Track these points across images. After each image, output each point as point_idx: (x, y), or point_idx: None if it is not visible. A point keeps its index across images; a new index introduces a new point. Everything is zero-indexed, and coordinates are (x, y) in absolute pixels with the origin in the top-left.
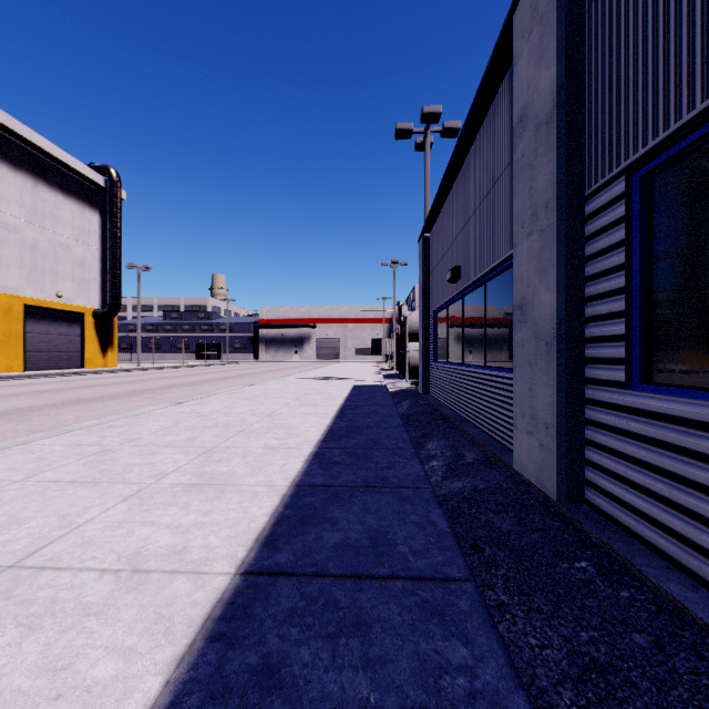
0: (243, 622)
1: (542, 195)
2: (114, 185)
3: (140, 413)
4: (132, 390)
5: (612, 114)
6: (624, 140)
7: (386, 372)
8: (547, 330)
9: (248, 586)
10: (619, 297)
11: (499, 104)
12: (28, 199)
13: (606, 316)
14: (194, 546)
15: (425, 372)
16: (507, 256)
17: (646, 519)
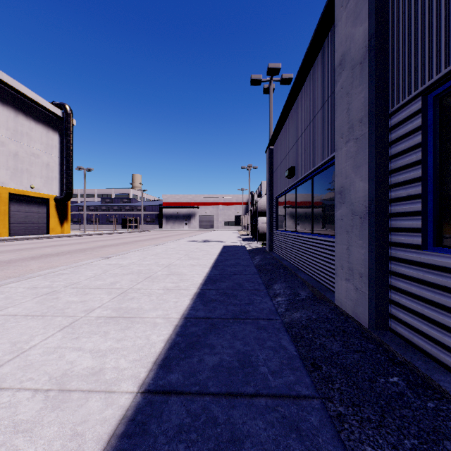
0: (140, 438)
1: (357, 114)
2: (68, 116)
3: (81, 265)
4: (78, 249)
5: (410, 53)
6: (421, 70)
7: (244, 237)
8: (361, 208)
9: (146, 404)
10: (417, 184)
11: (322, 56)
12: (11, 125)
13: (406, 198)
14: (108, 368)
15: (270, 237)
16: (329, 158)
17: (439, 345)
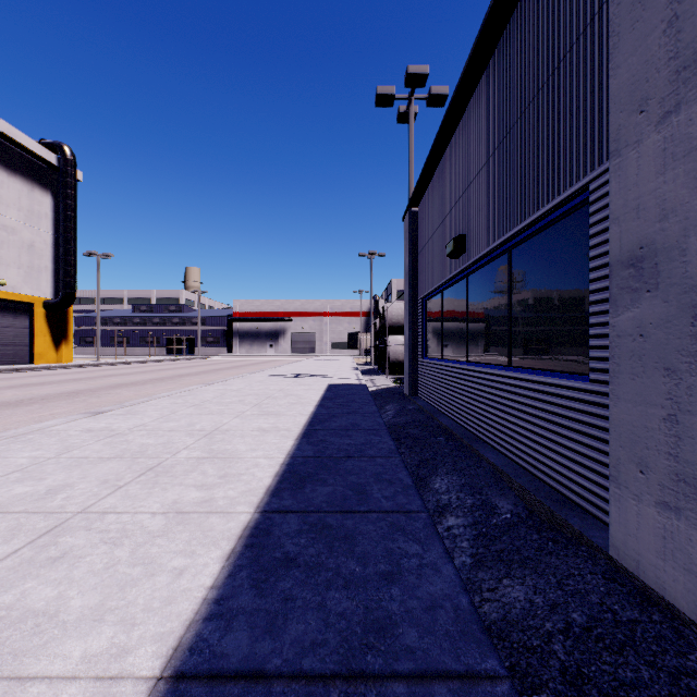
0: None
1: None
2: (68, 164)
3: (25, 432)
4: (67, 391)
5: None
6: None
7: (363, 367)
8: None
9: None
10: None
11: None
12: None
13: None
14: None
15: (412, 370)
16: (567, 195)
17: None
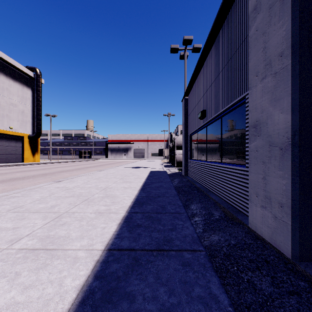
0: None
1: (276, 49)
2: (38, 76)
3: (34, 188)
4: (41, 173)
5: None
6: None
7: (165, 164)
8: (282, 139)
9: None
10: None
11: (232, 14)
12: None
13: None
14: None
15: (185, 165)
16: (239, 99)
17: None
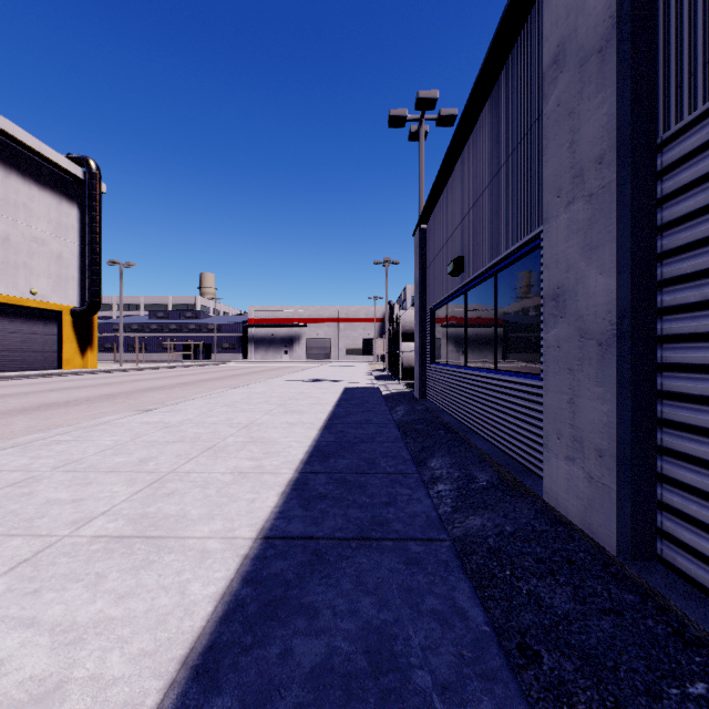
0: None
1: (591, 148)
2: (93, 177)
3: (96, 424)
4: (104, 394)
5: None
6: None
7: (377, 373)
8: (601, 326)
9: None
10: None
11: (515, 60)
12: None
13: (699, 305)
14: (76, 681)
15: (422, 375)
16: (528, 239)
17: None
